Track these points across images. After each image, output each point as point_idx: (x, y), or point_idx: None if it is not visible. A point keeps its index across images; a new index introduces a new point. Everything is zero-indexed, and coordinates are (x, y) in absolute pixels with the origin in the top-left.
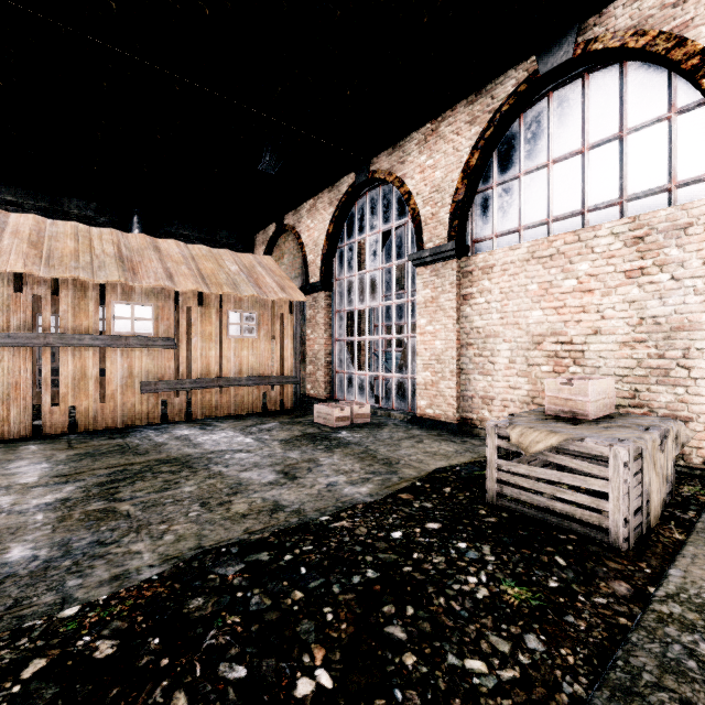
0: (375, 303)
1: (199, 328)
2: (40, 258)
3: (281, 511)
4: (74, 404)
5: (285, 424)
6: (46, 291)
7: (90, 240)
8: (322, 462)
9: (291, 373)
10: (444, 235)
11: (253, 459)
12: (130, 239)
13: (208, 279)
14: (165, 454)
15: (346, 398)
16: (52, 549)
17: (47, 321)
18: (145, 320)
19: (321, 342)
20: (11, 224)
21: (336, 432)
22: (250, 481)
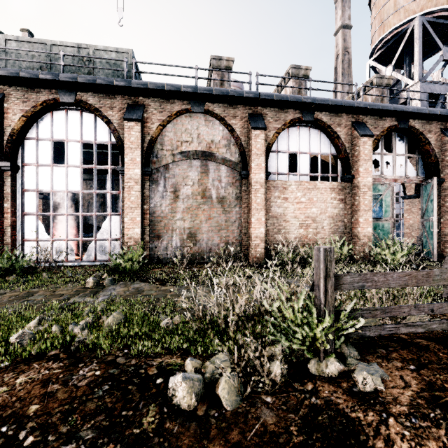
0: None
1: None
2: None
3: None
4: None
5: None
6: None
7: None
8: None
9: None
10: (413, 191)
11: None
12: None
13: None
14: None
15: None
16: None
17: None
18: None
19: None
20: None
21: None
22: None
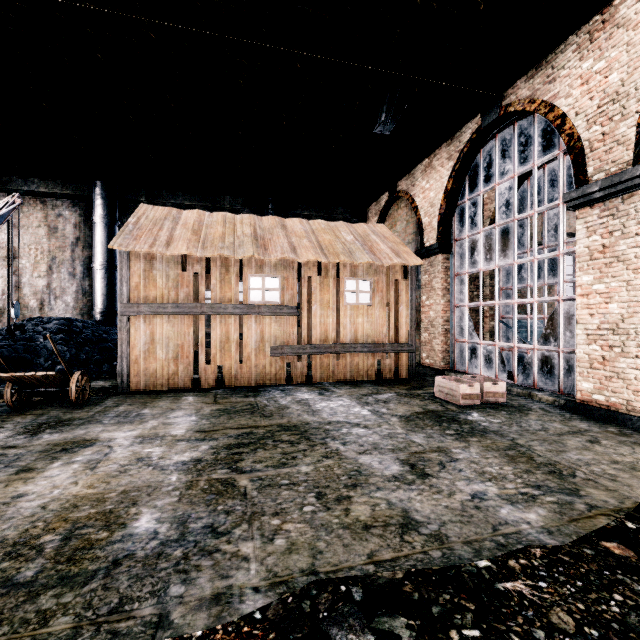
0: (507, 261)
1: (318, 297)
2: (198, 242)
3: (414, 531)
4: (221, 363)
5: (402, 396)
6: (202, 268)
7: (234, 225)
8: (455, 455)
9: (406, 341)
10: (626, 157)
11: (372, 439)
12: (263, 221)
13: (326, 249)
14: (286, 419)
15: (468, 370)
16: (171, 525)
17: (203, 293)
18: (274, 290)
19: (437, 308)
20: (183, 218)
21: (464, 412)
22: (370, 471)
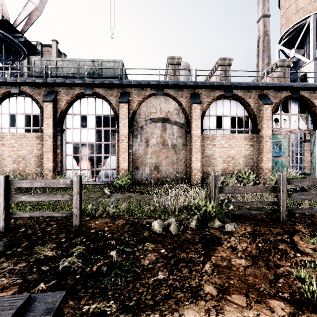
0: (292, 149)
1: None
2: None
3: None
4: None
5: None
6: None
7: None
8: None
9: None
10: None
11: None
12: None
13: None
14: None
15: None
16: None
17: None
18: None
19: None
20: None
21: None
22: None
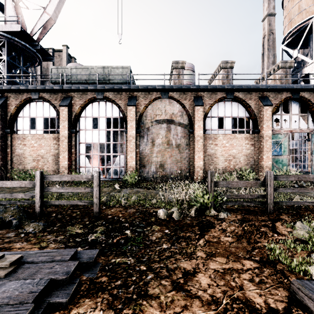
0: (296, 147)
1: None
2: None
3: None
4: None
5: None
6: None
7: None
8: None
9: None
10: None
11: None
12: None
13: None
14: None
15: None
16: None
17: None
18: None
19: None
20: None
21: None
22: None
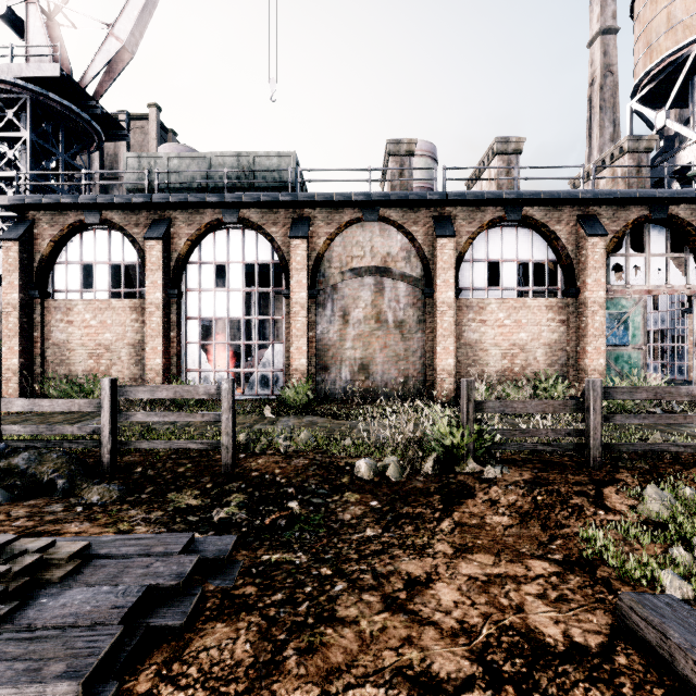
0: (663, 327)
1: None
2: None
3: None
4: None
5: None
6: None
7: None
8: None
9: None
10: None
11: None
12: None
13: None
14: None
15: None
16: None
17: None
18: None
19: None
20: None
21: None
22: None
